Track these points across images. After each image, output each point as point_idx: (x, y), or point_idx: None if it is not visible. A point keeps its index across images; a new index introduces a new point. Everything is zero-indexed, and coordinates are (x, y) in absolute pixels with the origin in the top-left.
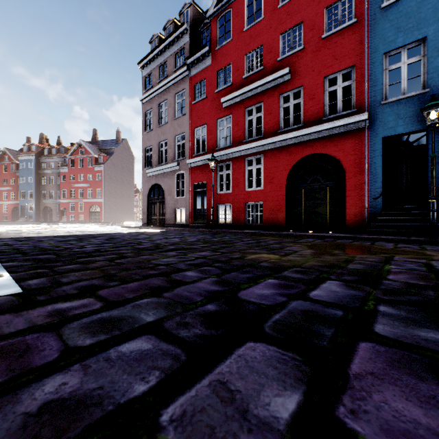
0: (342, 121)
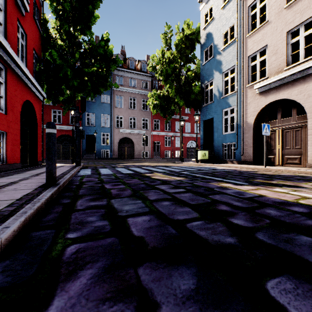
0: None
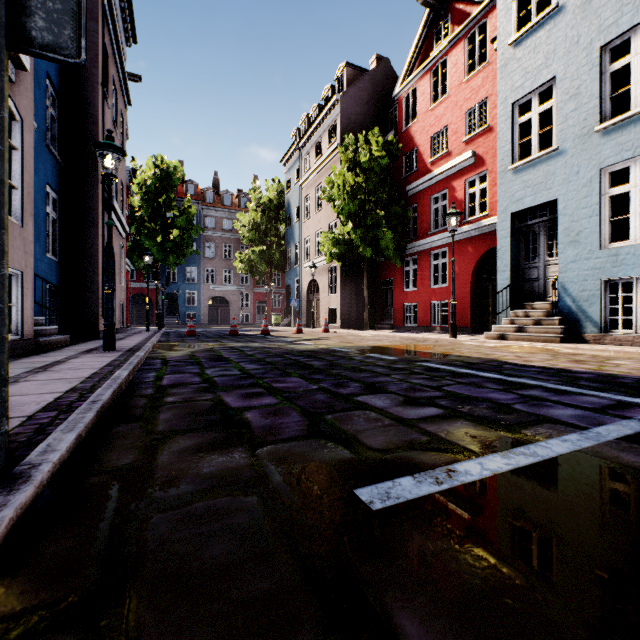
0: (153, 284)
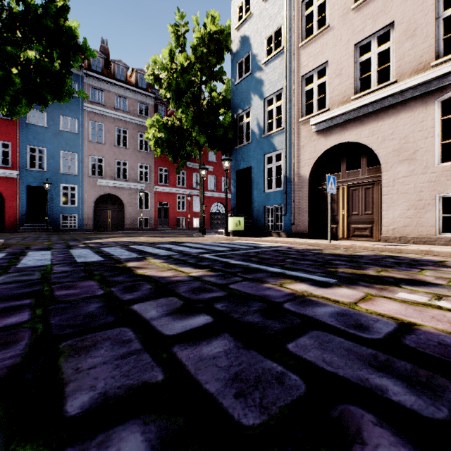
0: (3, 171)
